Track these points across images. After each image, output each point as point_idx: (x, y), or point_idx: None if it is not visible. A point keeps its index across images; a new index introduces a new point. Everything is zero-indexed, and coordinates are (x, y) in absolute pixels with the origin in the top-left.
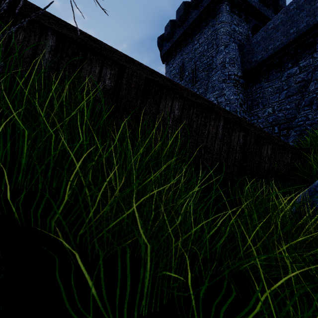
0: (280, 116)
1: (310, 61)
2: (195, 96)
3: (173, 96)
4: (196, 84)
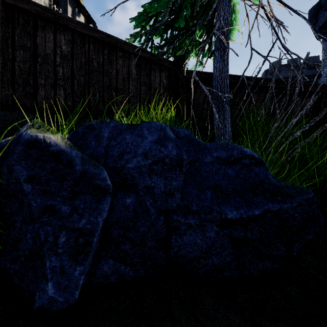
0: None
1: None
2: None
3: None
4: None
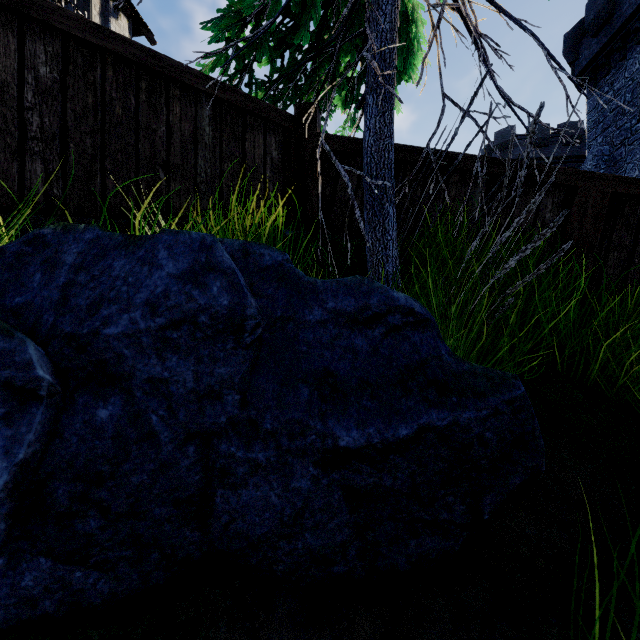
0: None
1: None
2: None
3: None
4: None
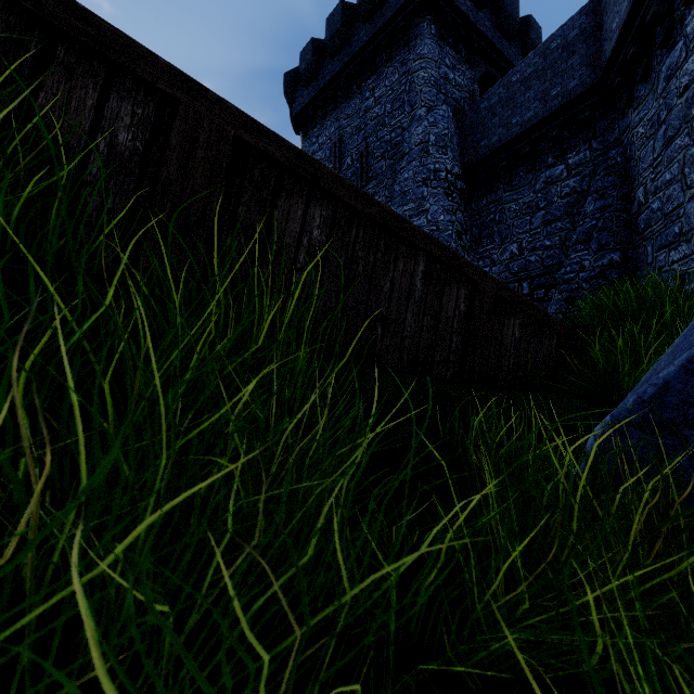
0: (533, 260)
1: (586, 155)
2: (361, 199)
3: (308, 193)
4: (368, 184)
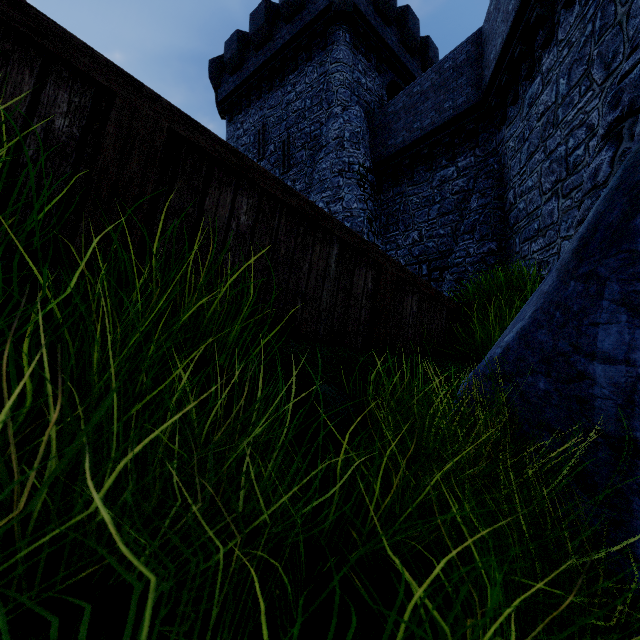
0: (430, 246)
1: (471, 160)
2: (283, 190)
3: (236, 182)
4: (290, 171)
